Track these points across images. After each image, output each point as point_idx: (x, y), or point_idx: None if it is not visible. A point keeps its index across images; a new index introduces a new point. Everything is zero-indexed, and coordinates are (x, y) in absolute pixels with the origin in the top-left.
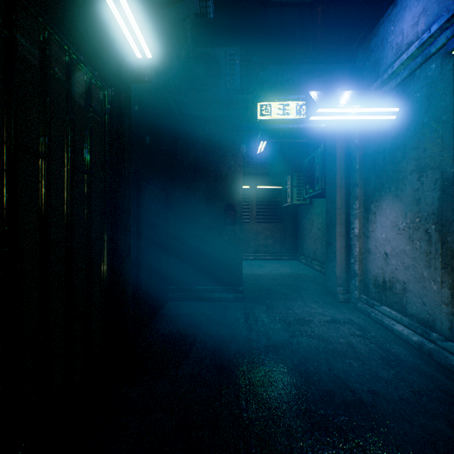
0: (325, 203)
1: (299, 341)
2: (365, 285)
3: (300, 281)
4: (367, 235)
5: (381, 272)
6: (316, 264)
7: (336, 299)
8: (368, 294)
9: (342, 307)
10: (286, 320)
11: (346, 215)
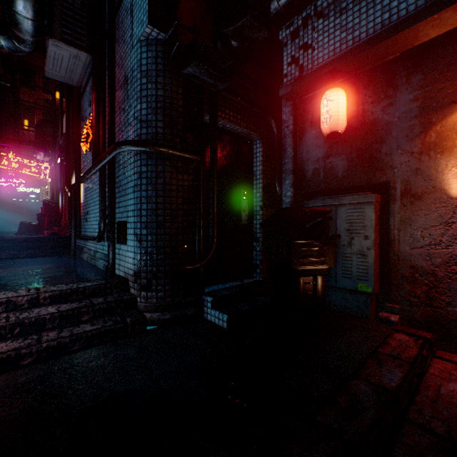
0: None
1: None
2: None
3: None
4: None
5: None
6: None
7: None
8: None
9: None
10: None
11: None
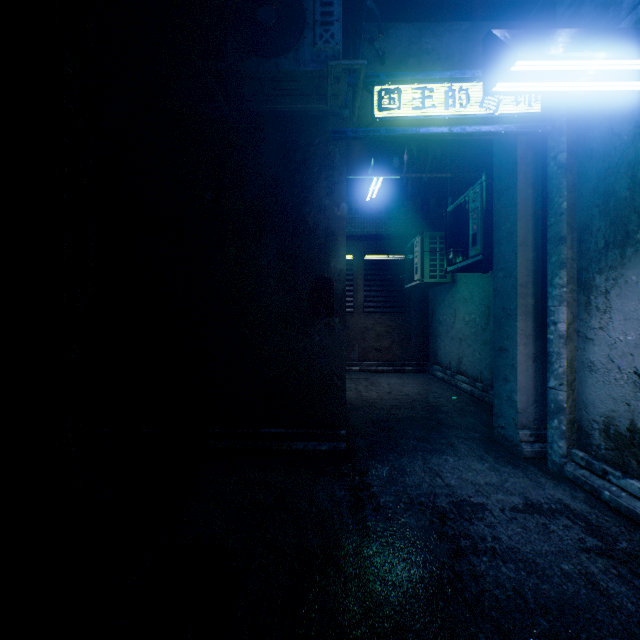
0: (479, 280)
1: (476, 571)
2: (582, 431)
3: (442, 413)
4: (585, 336)
5: (626, 409)
6: (463, 380)
7: (517, 451)
8: (589, 448)
9: (533, 470)
10: (436, 507)
11: (535, 298)
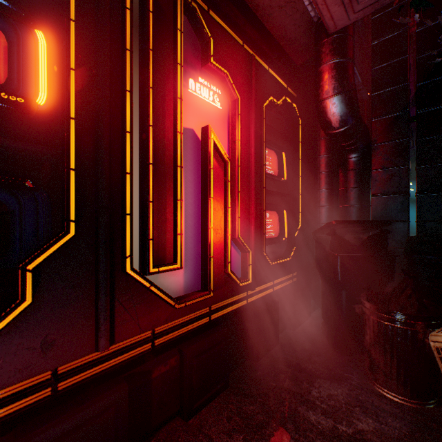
0: None
1: None
2: None
3: None
4: None
5: None
6: None
7: None
8: None
9: None
10: None
11: None
